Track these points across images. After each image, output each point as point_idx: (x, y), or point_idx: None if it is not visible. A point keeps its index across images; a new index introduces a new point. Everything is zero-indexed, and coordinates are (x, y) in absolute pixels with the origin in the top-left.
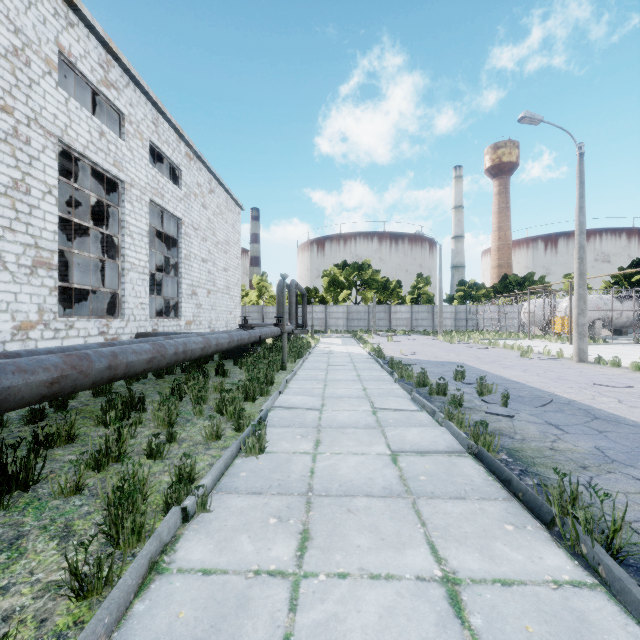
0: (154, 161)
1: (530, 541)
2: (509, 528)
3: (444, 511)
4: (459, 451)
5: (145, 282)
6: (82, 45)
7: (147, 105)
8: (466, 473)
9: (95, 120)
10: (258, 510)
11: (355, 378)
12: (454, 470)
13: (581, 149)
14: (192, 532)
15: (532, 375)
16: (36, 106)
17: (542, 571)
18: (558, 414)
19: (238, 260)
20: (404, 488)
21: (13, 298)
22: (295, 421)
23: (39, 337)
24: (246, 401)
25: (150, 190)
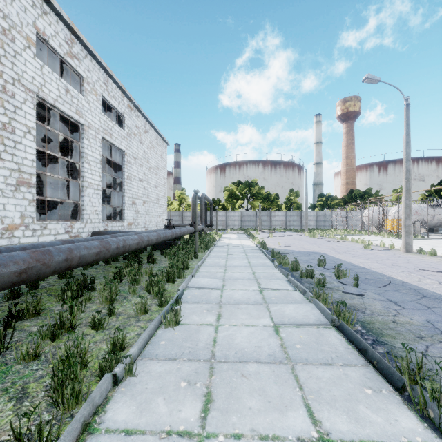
0: (105, 110)
1: (386, 404)
2: (368, 392)
3: (316, 376)
4: (325, 324)
5: (98, 195)
6: (53, 28)
7: (100, 71)
8: (331, 342)
9: (62, 81)
10: (172, 374)
11: (247, 264)
12: (322, 340)
13: (407, 101)
14: (120, 394)
15: (373, 262)
16: (19, 70)
17: (399, 433)
18: (396, 293)
19: (165, 180)
20: (285, 355)
21: (2, 207)
22: (203, 298)
23: (21, 235)
24: (168, 282)
25: (102, 131)
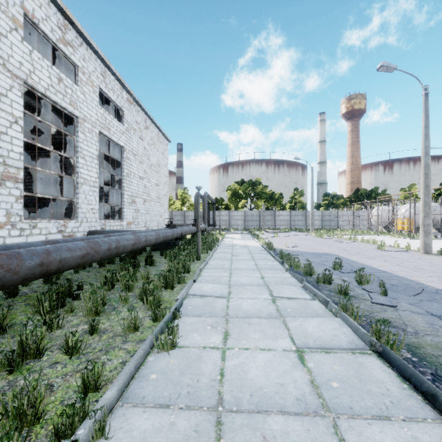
0: (104, 105)
1: None
2: None
3: (373, 441)
4: (362, 348)
5: (95, 193)
6: (44, 10)
7: (97, 61)
8: (378, 378)
9: (54, 69)
10: (162, 436)
11: (254, 267)
12: (364, 373)
13: (426, 90)
14: None
15: (393, 265)
16: (4, 54)
17: None
18: (434, 303)
19: (166, 178)
20: (319, 400)
21: None
22: (206, 310)
23: (7, 235)
24: (166, 289)
25: (99, 124)
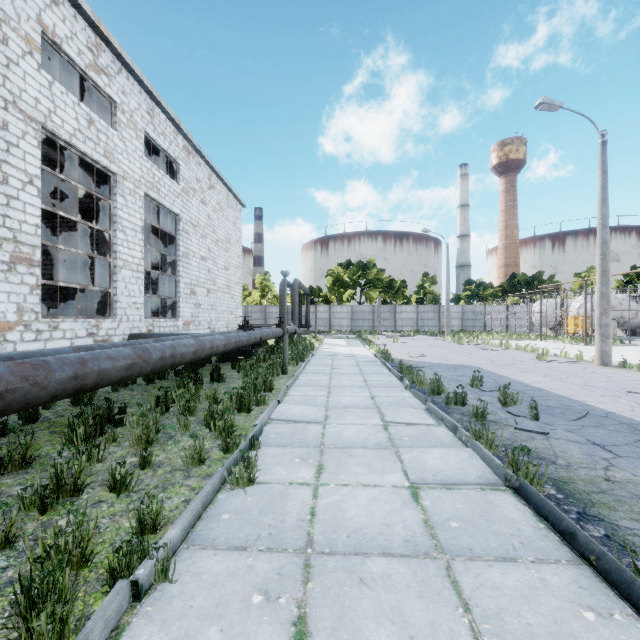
0: (151, 155)
1: None
2: (589, 617)
3: (491, 583)
4: (494, 483)
5: (139, 280)
6: (68, 26)
7: (141, 94)
8: (509, 517)
9: (83, 107)
10: (238, 579)
11: (362, 384)
12: (493, 512)
13: (604, 137)
14: (142, 620)
15: (555, 381)
16: (15, 88)
17: None
18: (599, 430)
19: (239, 259)
20: (432, 541)
21: None
22: (294, 438)
23: (18, 339)
24: (240, 412)
25: (145, 184)
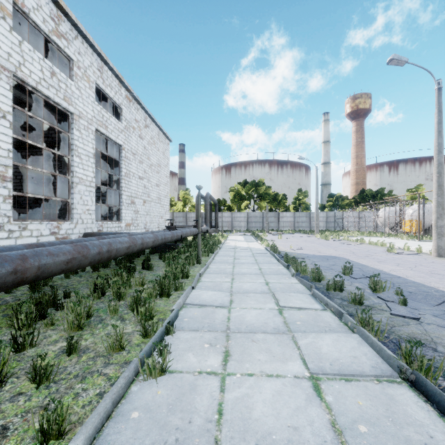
0: (102, 102)
1: None
2: None
3: None
4: (390, 375)
5: (91, 193)
6: None
7: (93, 55)
8: (415, 418)
9: (47, 62)
10: None
11: (257, 271)
12: (397, 411)
13: (439, 84)
14: None
15: (407, 269)
16: None
17: None
18: None
19: (167, 178)
20: None
21: None
22: (204, 322)
23: None
24: (161, 297)
25: (96, 122)
